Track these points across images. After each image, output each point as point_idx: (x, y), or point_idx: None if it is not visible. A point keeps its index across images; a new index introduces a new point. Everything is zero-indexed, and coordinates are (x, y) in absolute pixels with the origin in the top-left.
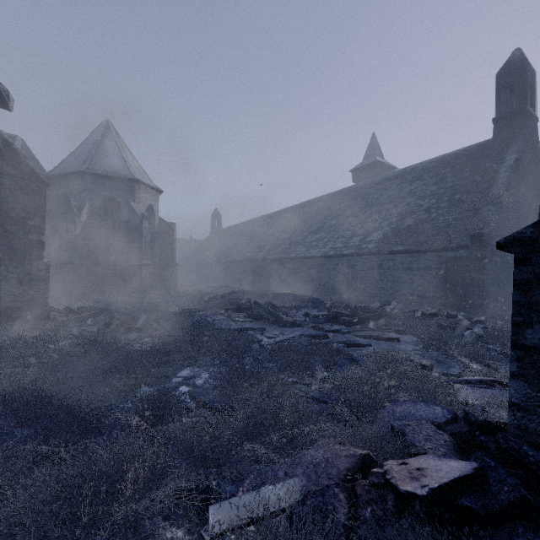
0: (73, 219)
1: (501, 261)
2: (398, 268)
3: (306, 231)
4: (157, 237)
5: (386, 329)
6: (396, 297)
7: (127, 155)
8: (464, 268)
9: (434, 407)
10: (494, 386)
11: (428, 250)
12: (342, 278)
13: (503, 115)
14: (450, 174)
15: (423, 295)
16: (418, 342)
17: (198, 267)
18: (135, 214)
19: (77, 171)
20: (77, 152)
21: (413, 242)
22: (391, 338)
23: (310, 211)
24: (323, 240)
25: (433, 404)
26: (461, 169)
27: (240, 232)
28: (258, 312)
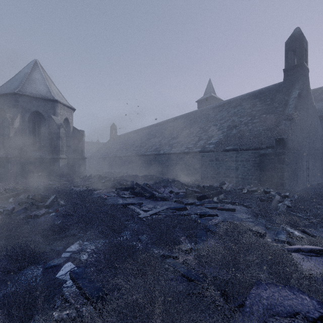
0: (8, 126)
1: (292, 156)
2: (229, 160)
3: (170, 137)
4: (71, 139)
5: (224, 202)
6: (227, 179)
7: (50, 84)
8: (271, 160)
9: (301, 296)
10: (322, 255)
11: (248, 149)
12: (193, 167)
13: (289, 67)
14: (259, 102)
15: (245, 178)
16: (250, 212)
17: (101, 159)
18: (55, 124)
19: (11, 92)
20: (12, 80)
21: (238, 144)
22: (229, 209)
23: (172, 125)
24: (181, 143)
25: (298, 291)
26: (265, 99)
27: (128, 138)
28: (138, 190)
